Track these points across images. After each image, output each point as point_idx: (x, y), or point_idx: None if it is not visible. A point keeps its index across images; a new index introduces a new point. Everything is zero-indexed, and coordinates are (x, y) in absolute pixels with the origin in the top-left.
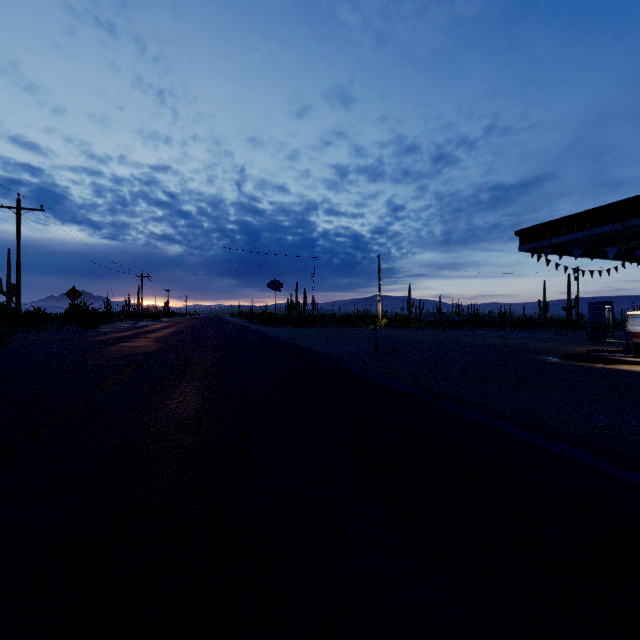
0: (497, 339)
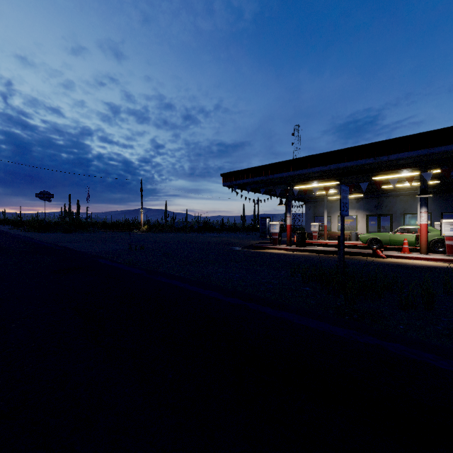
0: (216, 238)
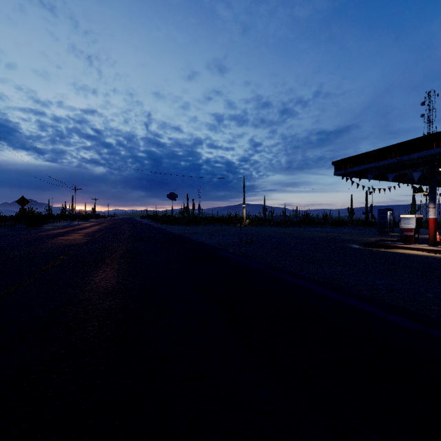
0: (321, 233)
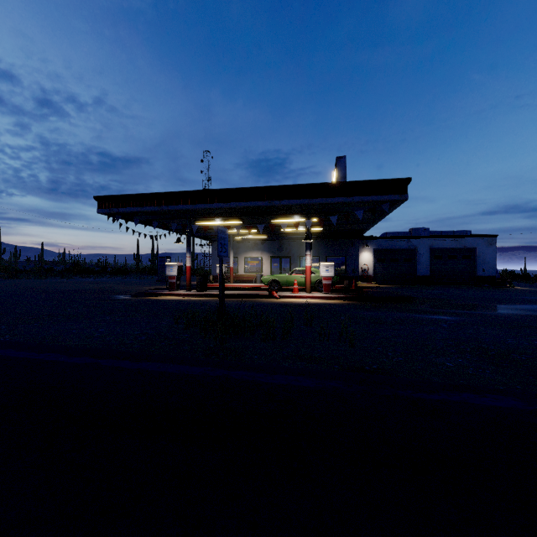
0: (90, 284)
